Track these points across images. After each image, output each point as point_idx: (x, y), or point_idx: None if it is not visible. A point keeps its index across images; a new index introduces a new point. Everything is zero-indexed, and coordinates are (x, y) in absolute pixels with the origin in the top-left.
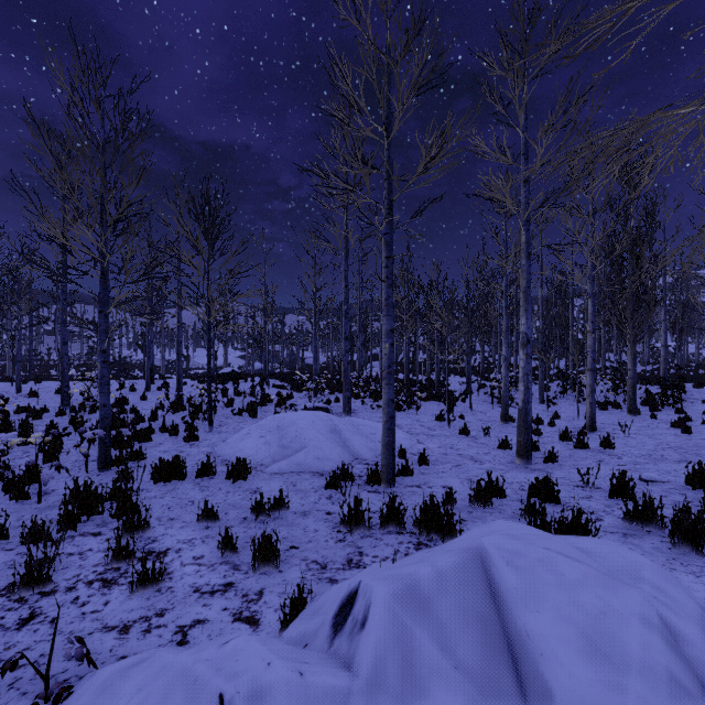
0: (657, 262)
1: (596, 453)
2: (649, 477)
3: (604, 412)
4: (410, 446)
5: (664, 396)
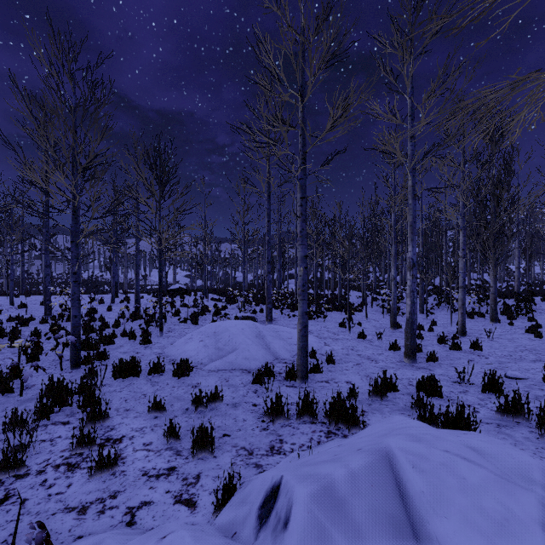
0: (513, 202)
1: (467, 354)
2: (513, 375)
3: (471, 320)
4: (319, 348)
5: (519, 307)
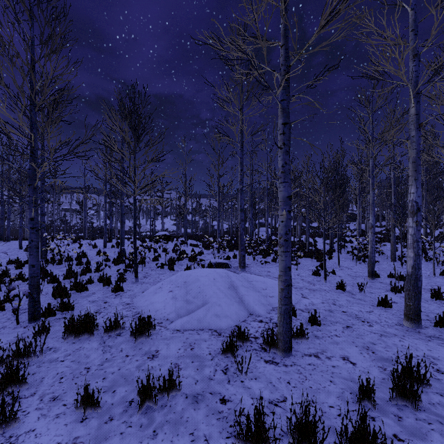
0: None
1: None
2: None
3: None
4: (297, 301)
5: None
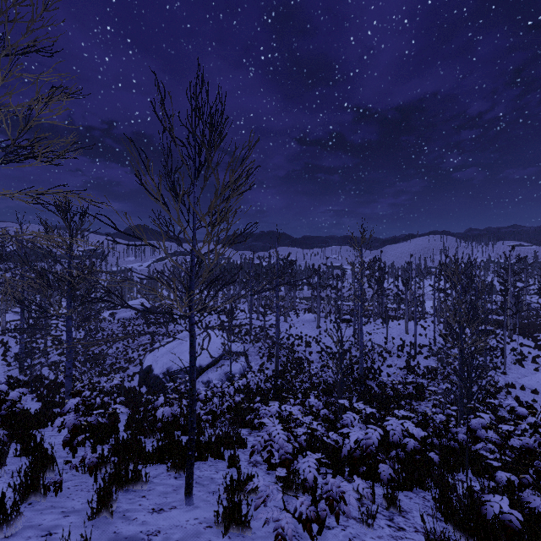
0: None
1: None
2: None
3: None
4: None
5: None
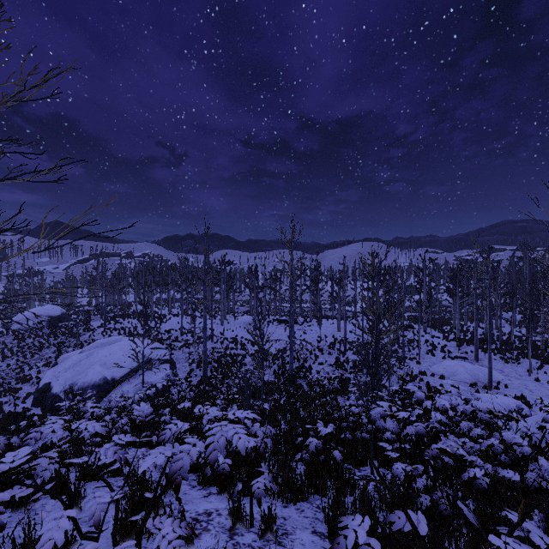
0: None
1: None
2: None
3: None
4: (504, 381)
5: None
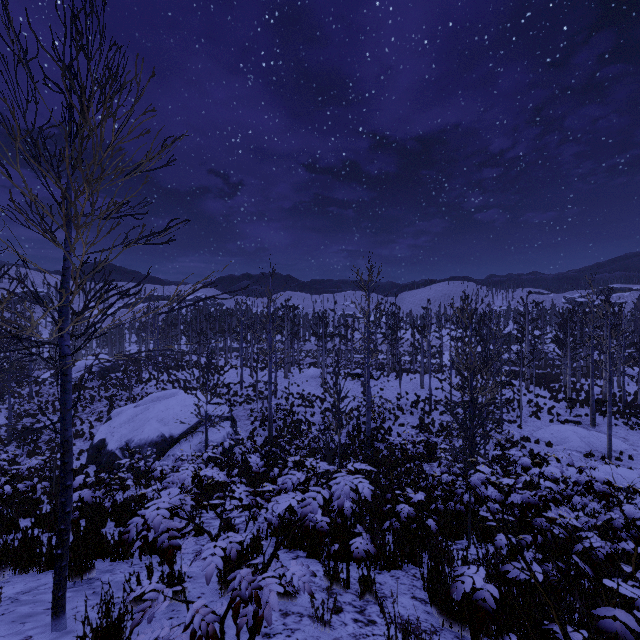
0: None
1: None
2: None
3: None
4: (628, 451)
5: None
